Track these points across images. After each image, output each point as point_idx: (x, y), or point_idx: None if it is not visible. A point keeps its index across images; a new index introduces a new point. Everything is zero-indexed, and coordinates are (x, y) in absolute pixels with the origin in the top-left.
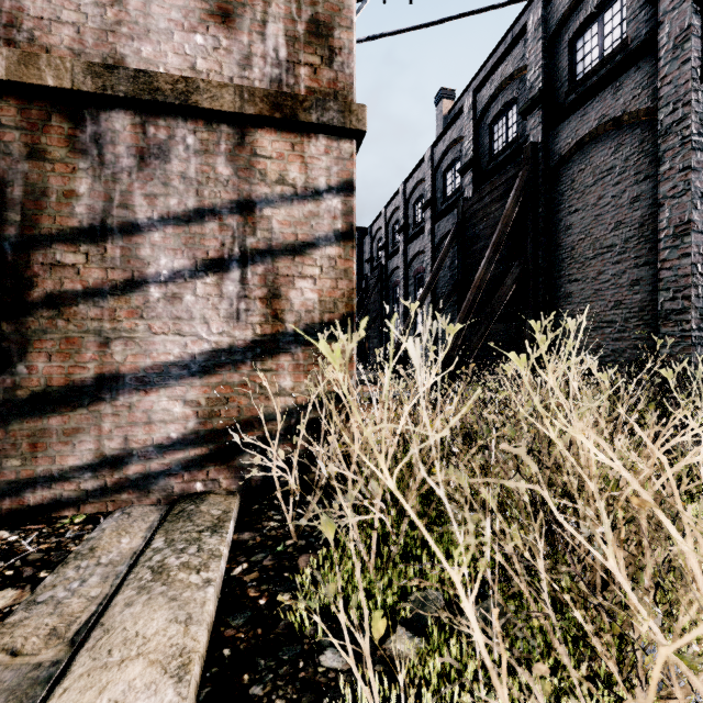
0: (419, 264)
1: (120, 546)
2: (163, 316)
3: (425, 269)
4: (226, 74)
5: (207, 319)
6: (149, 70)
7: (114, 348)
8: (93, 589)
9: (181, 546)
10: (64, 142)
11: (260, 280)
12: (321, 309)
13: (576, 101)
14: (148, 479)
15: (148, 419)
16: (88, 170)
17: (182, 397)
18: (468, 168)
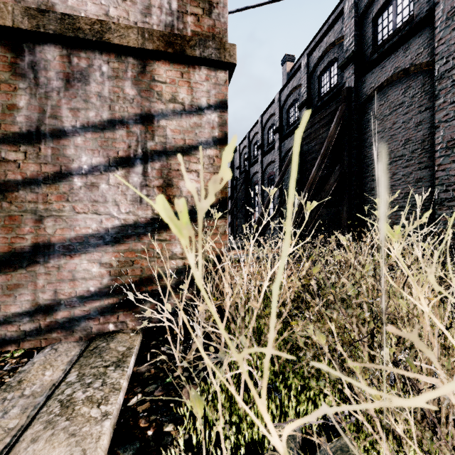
0: (271, 169)
1: (43, 378)
2: (84, 200)
3: (275, 173)
4: (132, 19)
5: (117, 202)
6: (73, 14)
7: (46, 224)
8: (12, 420)
9: (89, 380)
10: (7, 67)
11: (158, 173)
12: None
13: (377, 58)
14: (73, 322)
15: (73, 276)
16: (26, 89)
17: (99, 260)
18: (304, 105)
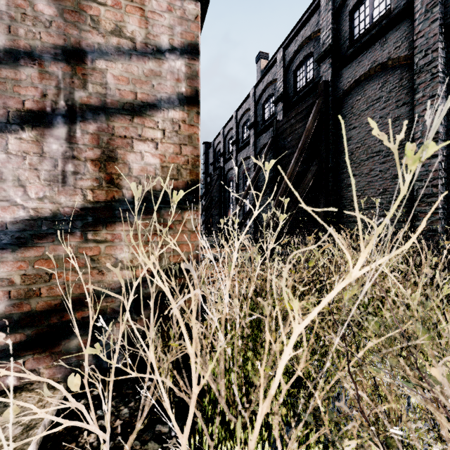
0: (246, 165)
1: None
2: None
3: (250, 169)
4: None
5: (22, 181)
6: None
7: None
8: None
9: None
10: None
11: (92, 140)
12: (163, 175)
13: (355, 52)
14: None
15: None
16: None
17: None
18: (280, 100)
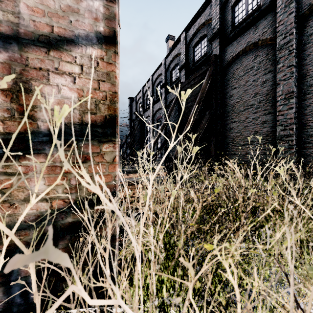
0: (159, 114)
1: None
2: None
3: (162, 116)
4: None
5: None
6: None
7: None
8: None
9: None
10: None
11: (2, 69)
12: (81, 109)
13: (235, 34)
14: None
15: None
16: None
17: None
18: (183, 68)
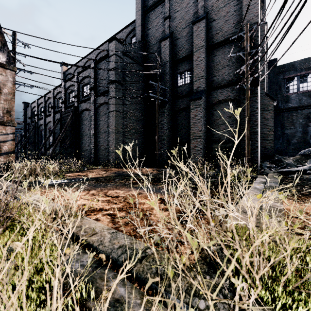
0: (50, 125)
1: None
2: None
3: (52, 128)
4: None
5: None
6: None
7: None
8: None
9: None
10: None
11: None
12: (9, 150)
13: (82, 101)
14: None
15: None
16: None
17: None
18: (63, 103)
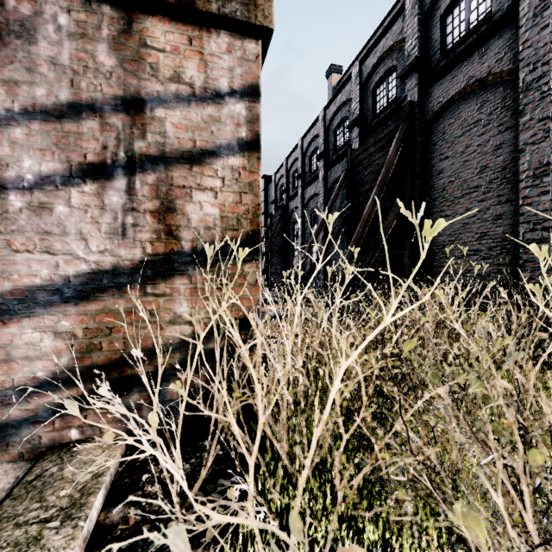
0: (314, 204)
1: None
2: (26, 230)
3: (319, 208)
4: None
5: (84, 234)
6: None
7: None
8: None
9: None
10: None
11: (151, 191)
12: (222, 226)
13: (447, 65)
14: (7, 429)
15: (7, 355)
16: None
17: (52, 327)
18: (355, 124)
